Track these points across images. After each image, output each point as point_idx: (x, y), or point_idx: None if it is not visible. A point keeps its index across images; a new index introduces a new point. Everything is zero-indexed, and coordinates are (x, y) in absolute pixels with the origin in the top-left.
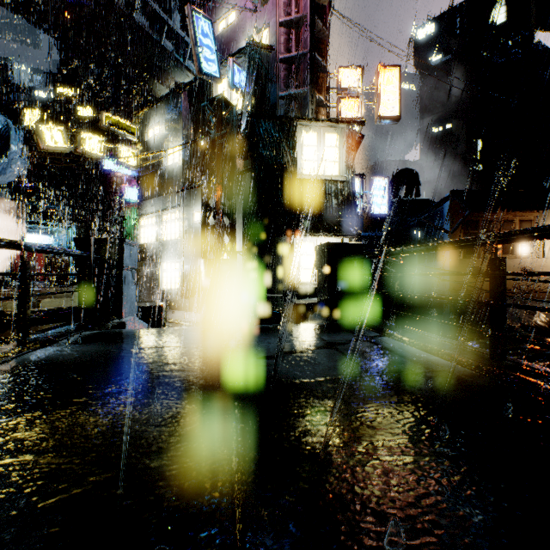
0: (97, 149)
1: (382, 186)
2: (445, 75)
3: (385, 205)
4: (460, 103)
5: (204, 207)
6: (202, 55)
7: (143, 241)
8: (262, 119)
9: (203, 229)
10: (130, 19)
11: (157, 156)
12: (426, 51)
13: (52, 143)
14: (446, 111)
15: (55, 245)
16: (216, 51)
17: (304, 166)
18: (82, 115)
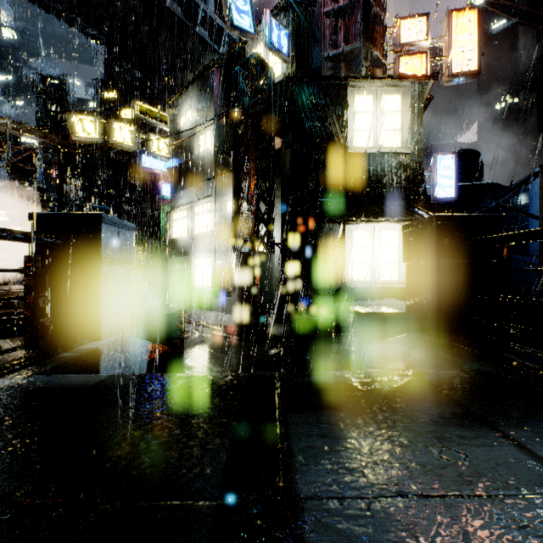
0: (129, 140)
1: (448, 163)
2: (509, 42)
3: (451, 187)
4: (529, 72)
5: (237, 191)
6: (233, 5)
7: (175, 236)
8: (305, 82)
9: (235, 216)
10: (164, 6)
11: (189, 144)
12: (485, 18)
13: (84, 134)
14: (510, 83)
15: None
16: (251, 0)
17: (356, 137)
18: (125, 117)
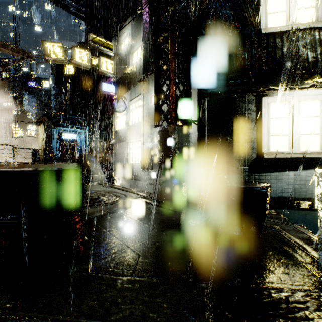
0: (85, 61)
1: None
2: None
3: None
4: None
5: (157, 73)
6: None
7: (118, 129)
8: None
9: (156, 96)
10: None
11: (126, 61)
12: None
13: (54, 55)
14: None
15: (79, 140)
16: None
17: (269, 20)
18: (95, 64)
